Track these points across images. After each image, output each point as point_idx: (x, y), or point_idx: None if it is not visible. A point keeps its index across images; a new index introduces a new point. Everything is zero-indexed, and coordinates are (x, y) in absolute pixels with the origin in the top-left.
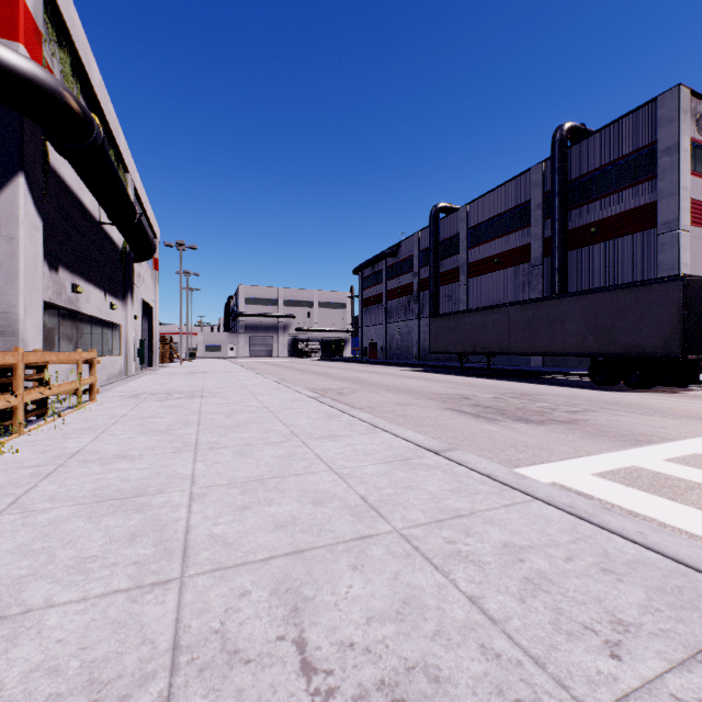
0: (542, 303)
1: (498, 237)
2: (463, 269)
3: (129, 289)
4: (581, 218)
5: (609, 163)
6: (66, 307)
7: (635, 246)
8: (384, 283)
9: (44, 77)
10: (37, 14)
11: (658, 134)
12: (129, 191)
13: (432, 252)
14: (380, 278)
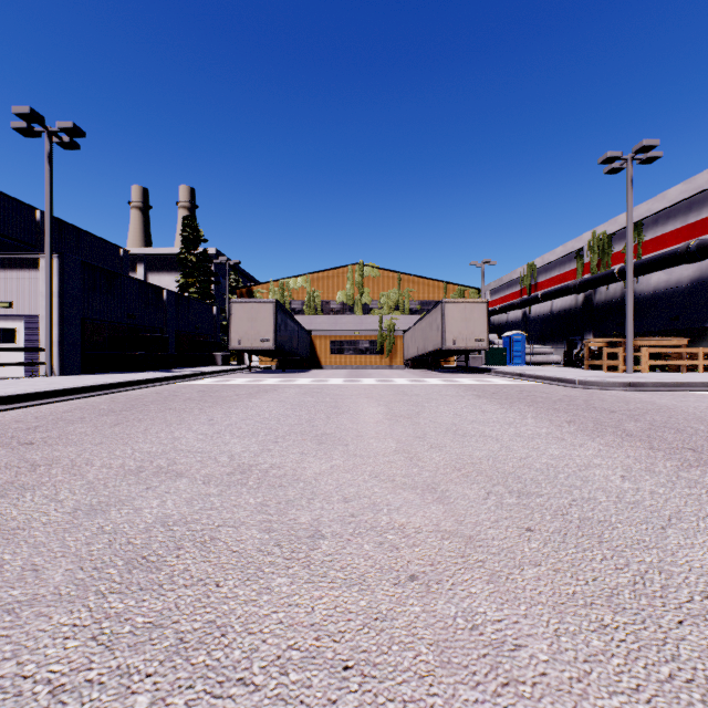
0: None
1: None
2: None
3: None
4: None
5: None
6: None
7: None
8: None
9: None
10: None
11: None
12: None
13: None
14: None
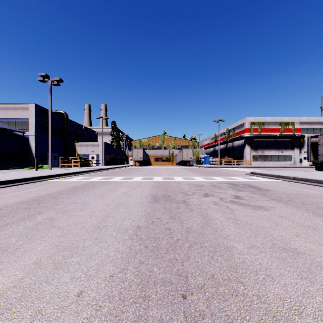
0: None
1: None
2: None
3: (295, 147)
4: None
5: None
6: (260, 155)
7: None
8: None
9: (245, 136)
10: (249, 127)
11: None
12: (295, 125)
13: None
14: None
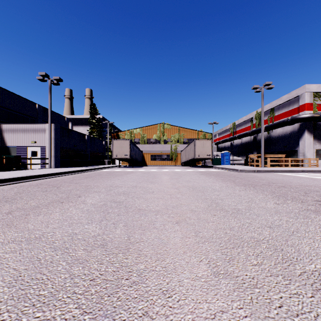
0: None
1: None
2: None
3: None
4: None
5: None
6: None
7: None
8: None
9: (305, 116)
10: (311, 101)
11: None
12: None
13: None
14: None
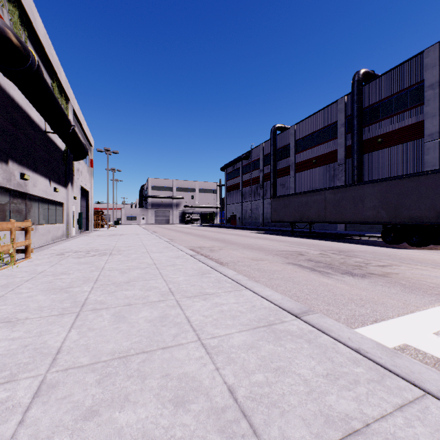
0: (348, 188)
1: (315, 146)
2: (292, 167)
3: (70, 178)
4: (372, 133)
5: (390, 96)
6: (15, 190)
7: (409, 150)
8: (240, 176)
9: None
10: None
11: (425, 75)
12: (70, 112)
13: (272, 156)
14: (238, 173)
